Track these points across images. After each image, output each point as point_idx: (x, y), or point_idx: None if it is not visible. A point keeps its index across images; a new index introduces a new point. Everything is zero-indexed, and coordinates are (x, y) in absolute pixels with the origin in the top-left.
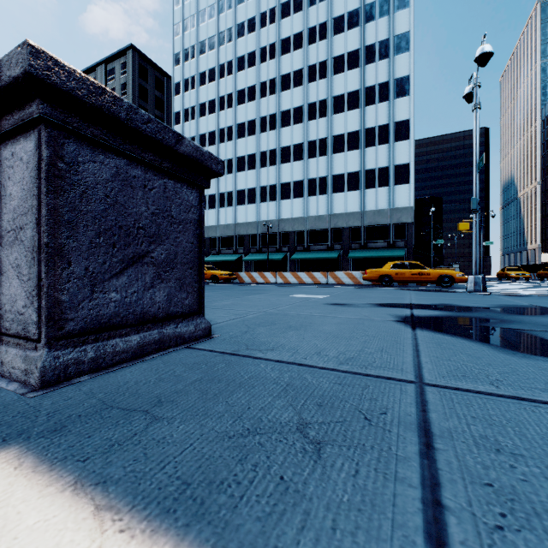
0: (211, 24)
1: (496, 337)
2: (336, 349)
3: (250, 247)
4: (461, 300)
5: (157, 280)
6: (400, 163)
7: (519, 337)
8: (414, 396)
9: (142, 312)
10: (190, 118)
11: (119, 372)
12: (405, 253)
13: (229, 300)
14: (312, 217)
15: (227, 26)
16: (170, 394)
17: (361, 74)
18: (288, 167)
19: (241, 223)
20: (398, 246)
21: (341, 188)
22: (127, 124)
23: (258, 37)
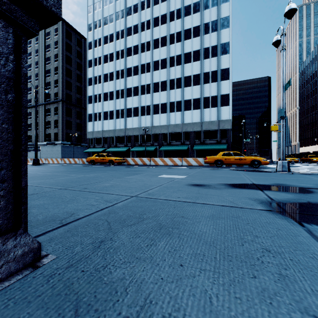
0: (110, 7)
1: None
2: None
3: (135, 142)
4: (287, 180)
5: None
6: (224, 94)
7: None
8: None
9: None
10: (98, 64)
11: None
12: (226, 146)
13: (111, 181)
14: (172, 125)
15: (120, 9)
16: None
17: (201, 40)
18: (158, 95)
19: (129, 128)
20: (223, 142)
21: (189, 108)
22: None
23: (139, 16)
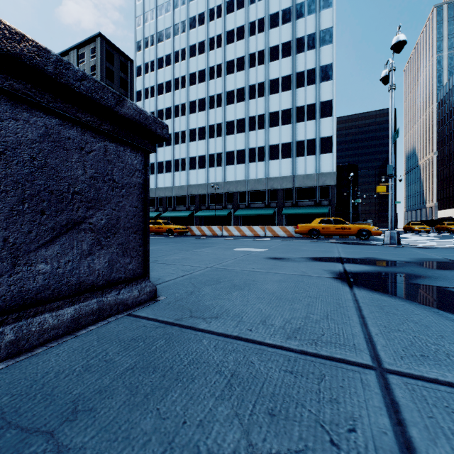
0: (167, 17)
1: (431, 298)
2: (281, 316)
3: (200, 204)
4: (383, 254)
5: (97, 246)
6: (325, 136)
7: (453, 298)
8: (380, 394)
9: (78, 282)
10: (150, 96)
11: (43, 356)
12: (329, 210)
13: (179, 254)
14: (252, 180)
15: (181, 19)
16: (91, 395)
17: (293, 62)
18: (233, 138)
19: (193, 184)
20: (323, 204)
21: (276, 156)
22: (55, 79)
23: (207, 29)
